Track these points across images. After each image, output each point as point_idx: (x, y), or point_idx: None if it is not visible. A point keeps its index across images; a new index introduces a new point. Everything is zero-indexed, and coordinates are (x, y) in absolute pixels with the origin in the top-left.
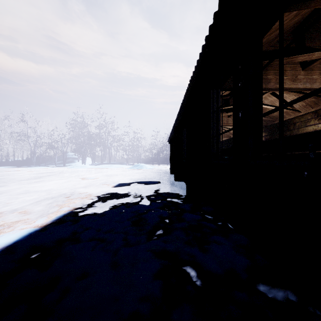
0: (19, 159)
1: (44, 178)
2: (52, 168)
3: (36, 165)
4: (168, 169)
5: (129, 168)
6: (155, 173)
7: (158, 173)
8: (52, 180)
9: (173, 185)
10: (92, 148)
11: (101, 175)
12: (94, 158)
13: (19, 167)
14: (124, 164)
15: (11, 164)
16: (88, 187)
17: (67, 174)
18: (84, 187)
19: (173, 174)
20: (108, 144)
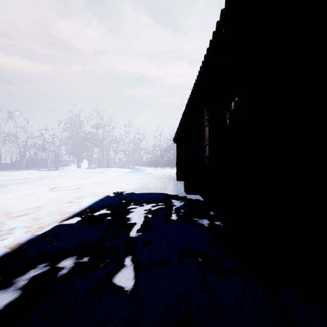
0: (11, 162)
1: (5, 188)
2: (40, 172)
3: (27, 168)
4: (173, 174)
5: (128, 173)
6: (157, 180)
7: (161, 179)
8: (11, 191)
9: (185, 204)
10: (88, 149)
11: (87, 182)
12: (90, 161)
13: (3, 171)
14: (124, 168)
15: (1, 167)
16: (44, 209)
17: (46, 180)
18: (37, 209)
19: (180, 181)
20: (106, 145)
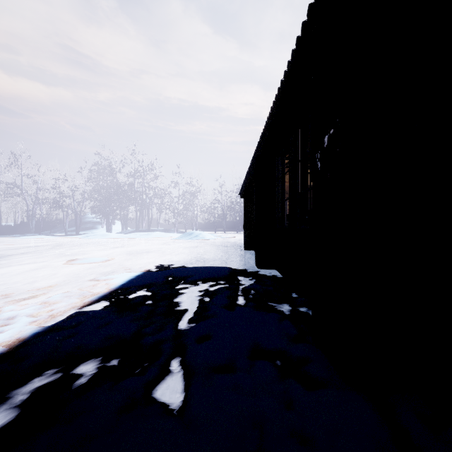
0: (15, 224)
1: (5, 260)
2: (55, 238)
3: (36, 233)
4: (239, 240)
5: (177, 239)
6: (217, 248)
7: (223, 247)
8: (14, 264)
9: (256, 282)
10: (122, 207)
11: (120, 252)
12: (125, 223)
13: (4, 237)
14: (171, 232)
15: (1, 231)
16: (58, 289)
17: (63, 249)
18: (48, 289)
19: (250, 251)
20: (147, 201)
